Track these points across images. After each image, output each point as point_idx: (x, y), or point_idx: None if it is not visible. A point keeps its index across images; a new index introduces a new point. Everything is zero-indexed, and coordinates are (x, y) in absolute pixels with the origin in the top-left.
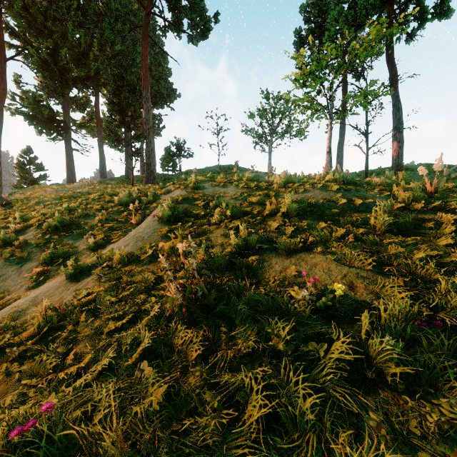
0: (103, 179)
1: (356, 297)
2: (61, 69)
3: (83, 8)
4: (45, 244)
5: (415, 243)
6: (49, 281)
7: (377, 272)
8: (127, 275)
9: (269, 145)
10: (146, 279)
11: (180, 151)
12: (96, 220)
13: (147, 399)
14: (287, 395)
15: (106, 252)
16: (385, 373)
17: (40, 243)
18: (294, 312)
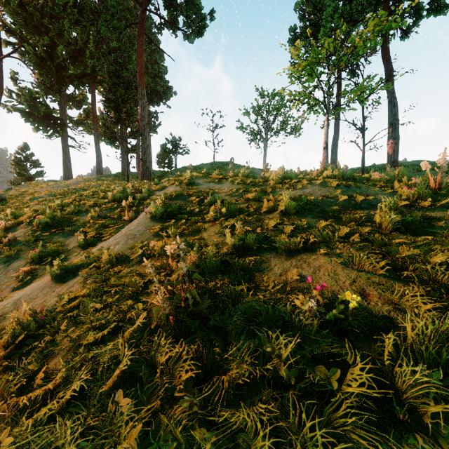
0: (100, 176)
1: (370, 307)
2: (57, 66)
3: (80, 5)
4: (35, 242)
5: (427, 243)
6: (36, 281)
7: (390, 277)
8: (115, 277)
9: (264, 142)
10: (133, 282)
11: (176, 148)
12: (88, 217)
13: (121, 443)
14: (297, 443)
15: (96, 250)
16: (420, 412)
17: (29, 241)
18: (299, 326)
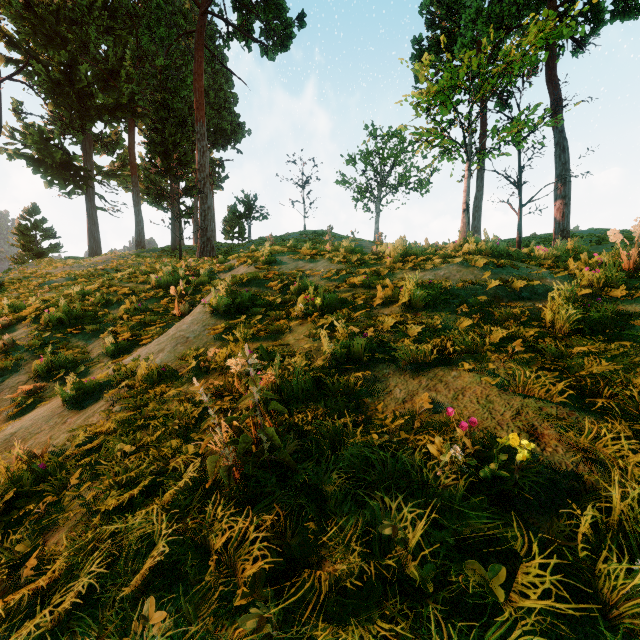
0: (140, 250)
1: (546, 456)
2: (79, 94)
3: (112, 6)
4: (42, 347)
5: (625, 352)
6: (41, 406)
7: (574, 407)
8: (155, 402)
9: (376, 202)
10: (182, 411)
11: (249, 211)
12: (120, 310)
13: None
14: None
15: (130, 361)
16: None
17: (34, 346)
18: (436, 487)
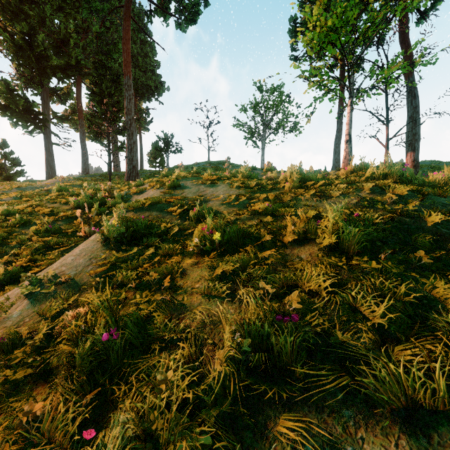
0: (84, 175)
1: None
2: (38, 56)
3: None
4: None
5: None
6: None
7: None
8: None
9: (262, 140)
10: None
11: (167, 146)
12: (32, 231)
13: None
14: None
15: None
16: None
17: None
18: None
